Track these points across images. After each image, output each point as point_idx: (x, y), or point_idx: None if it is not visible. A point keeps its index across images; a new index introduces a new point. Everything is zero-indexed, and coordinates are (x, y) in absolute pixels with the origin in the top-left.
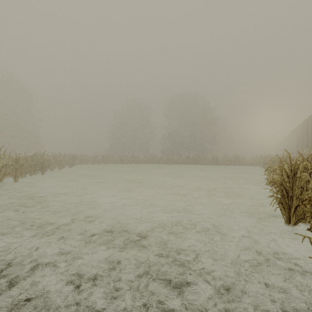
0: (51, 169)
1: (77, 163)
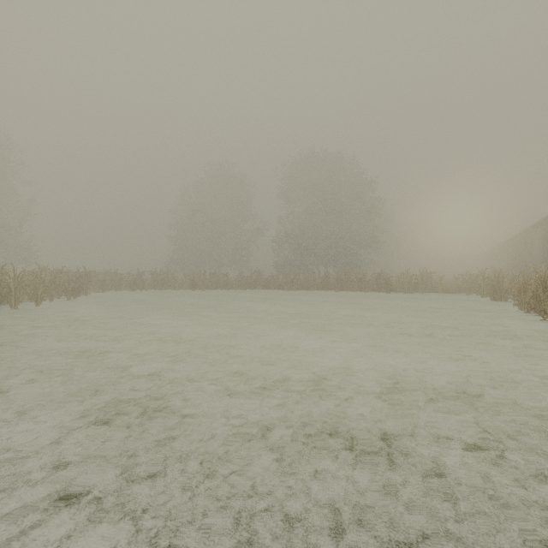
0: (11, 305)
1: (96, 289)
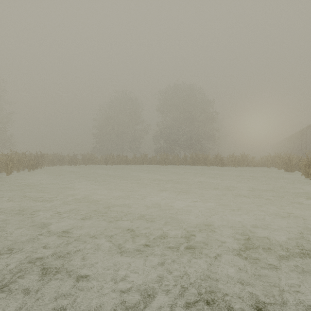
0: None
1: (48, 164)
